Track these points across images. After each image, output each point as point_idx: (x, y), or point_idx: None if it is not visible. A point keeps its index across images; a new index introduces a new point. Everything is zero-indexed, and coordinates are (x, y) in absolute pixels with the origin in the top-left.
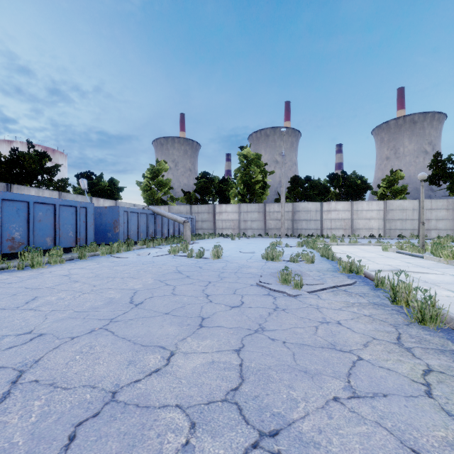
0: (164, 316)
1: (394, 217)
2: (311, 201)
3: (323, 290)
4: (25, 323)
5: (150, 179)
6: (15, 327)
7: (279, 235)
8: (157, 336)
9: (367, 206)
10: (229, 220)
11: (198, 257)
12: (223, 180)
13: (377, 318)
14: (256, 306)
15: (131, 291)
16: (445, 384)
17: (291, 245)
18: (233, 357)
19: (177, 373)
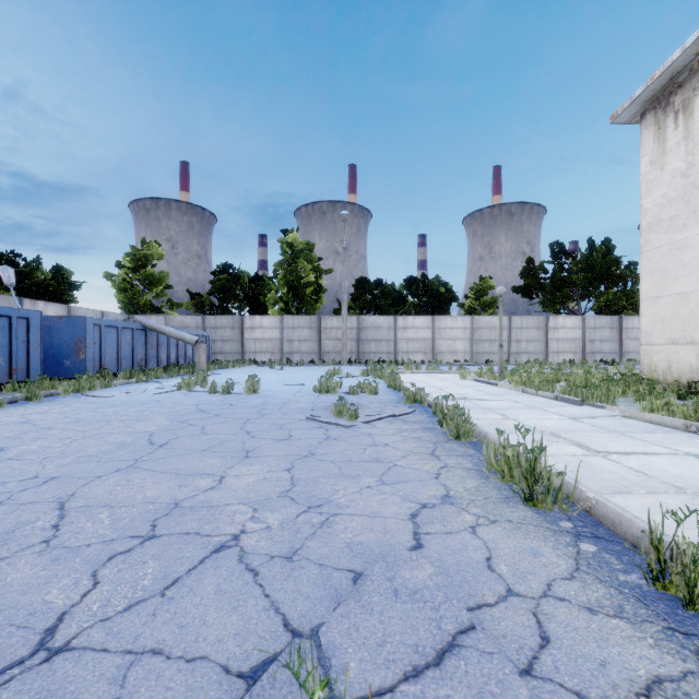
0: (202, 452)
1: (482, 337)
2: (383, 313)
3: (379, 420)
4: (20, 471)
5: (130, 271)
6: (8, 475)
7: (339, 361)
8: (200, 467)
9: (451, 322)
10: (266, 340)
11: (225, 393)
12: (256, 278)
13: (423, 439)
14: (306, 438)
15: (145, 434)
16: (451, 472)
17: (353, 375)
18: (284, 474)
19: (233, 487)
